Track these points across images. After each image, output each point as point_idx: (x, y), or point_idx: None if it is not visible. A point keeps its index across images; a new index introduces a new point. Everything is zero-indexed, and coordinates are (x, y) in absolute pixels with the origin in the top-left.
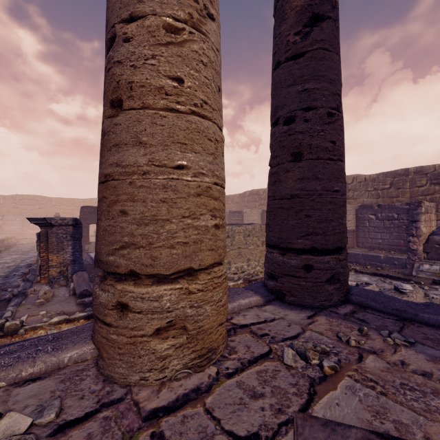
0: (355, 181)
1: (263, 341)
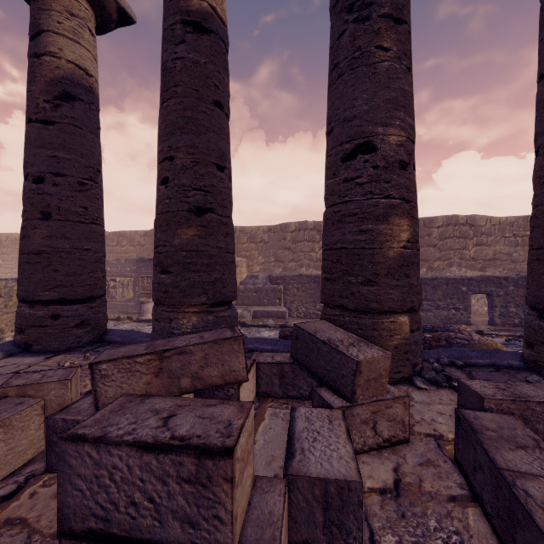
0: None
1: None
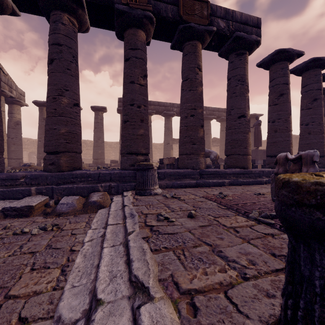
0: (29, 141)
1: None
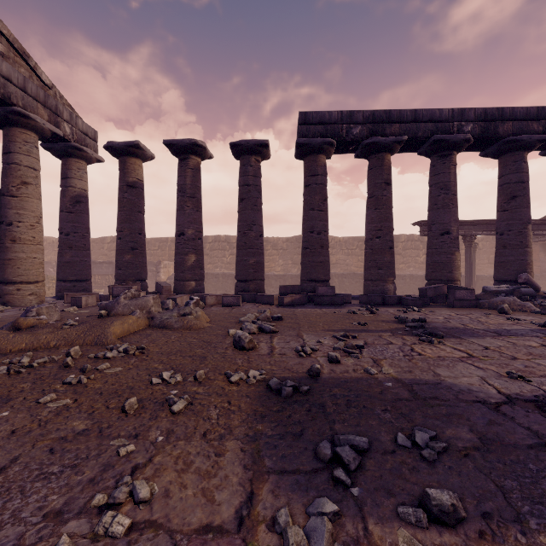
0: None
1: (58, 302)
